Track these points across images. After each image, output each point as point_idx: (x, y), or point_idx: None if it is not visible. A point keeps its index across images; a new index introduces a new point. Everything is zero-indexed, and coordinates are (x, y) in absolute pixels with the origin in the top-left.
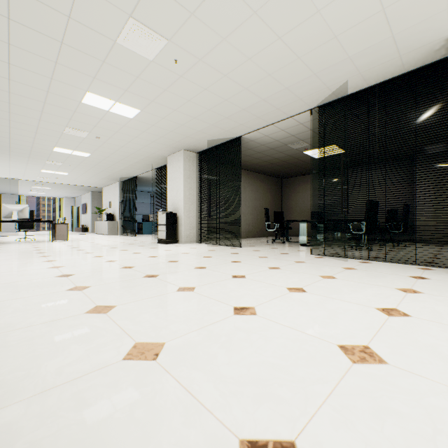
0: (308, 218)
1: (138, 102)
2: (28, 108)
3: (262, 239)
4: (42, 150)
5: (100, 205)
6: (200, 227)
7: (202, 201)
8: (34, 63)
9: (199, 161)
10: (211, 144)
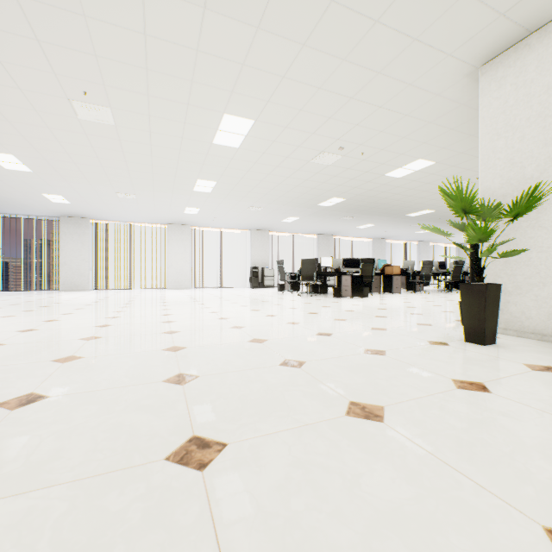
0: None
1: None
2: None
3: None
4: None
5: None
6: None
7: None
8: None
9: None
10: None
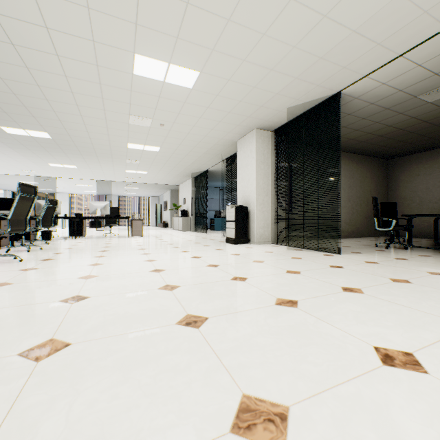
0: (435, 211)
1: (194, 57)
2: (89, 95)
3: (361, 240)
4: (119, 149)
5: (177, 202)
6: (277, 223)
7: (279, 191)
8: (68, 18)
9: (276, 141)
10: (292, 114)
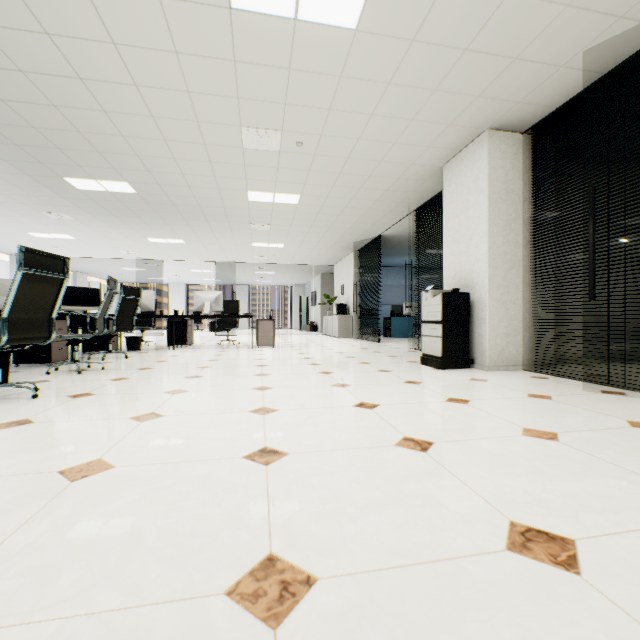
0: None
1: None
2: (165, 88)
3: None
4: (236, 204)
5: (332, 292)
6: (537, 328)
7: (540, 259)
8: None
9: (534, 151)
10: (590, 73)
